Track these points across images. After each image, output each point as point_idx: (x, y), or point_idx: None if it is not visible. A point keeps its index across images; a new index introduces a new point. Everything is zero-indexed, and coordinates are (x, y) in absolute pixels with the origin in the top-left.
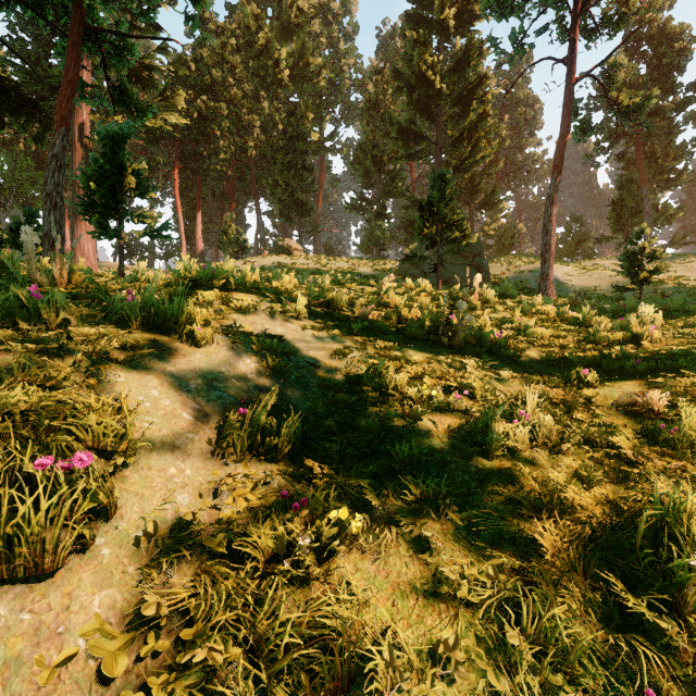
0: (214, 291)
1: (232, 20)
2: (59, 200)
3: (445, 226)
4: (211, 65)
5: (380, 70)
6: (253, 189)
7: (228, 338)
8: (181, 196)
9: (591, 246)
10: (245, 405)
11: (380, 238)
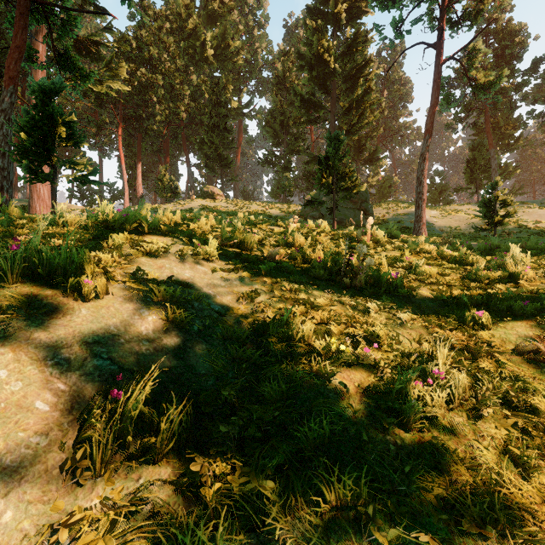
0: (125, 235)
1: (167, 8)
2: (7, 149)
3: (339, 177)
4: (149, 44)
5: (286, 52)
6: (184, 146)
7: (124, 289)
8: (125, 150)
9: (450, 194)
10: (130, 373)
11: (286, 186)
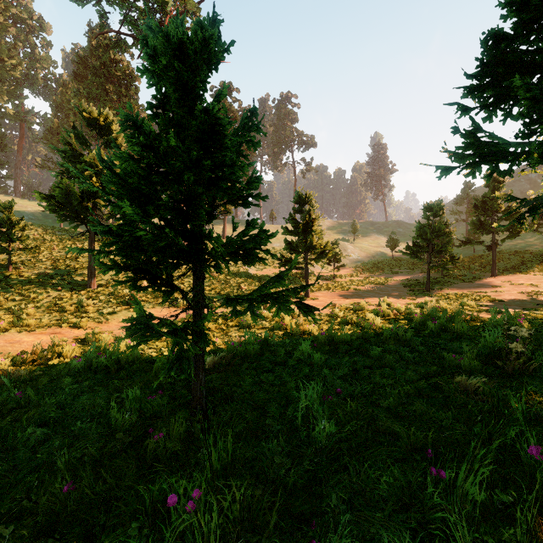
0: None
1: None
2: None
3: None
4: None
5: (65, 84)
6: None
7: None
8: None
9: None
10: None
11: None
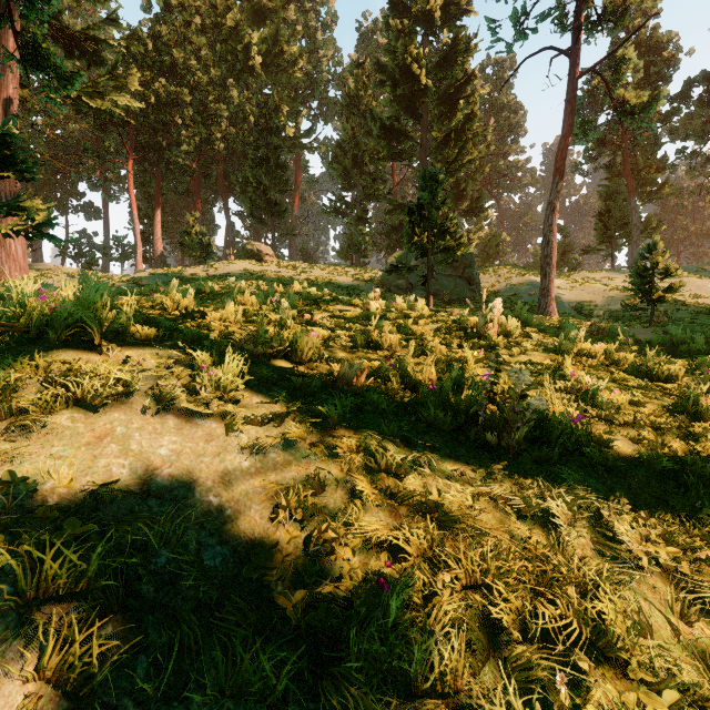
0: (36, 356)
1: None
2: None
3: (437, 233)
4: (172, 45)
5: (360, 63)
6: (221, 186)
7: None
8: (139, 191)
9: (576, 257)
10: None
11: (361, 244)
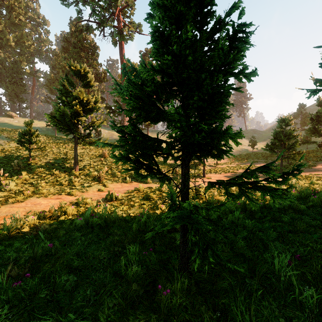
0: None
1: None
2: None
3: None
4: None
5: (57, 54)
6: None
7: None
8: None
9: None
10: None
11: None
